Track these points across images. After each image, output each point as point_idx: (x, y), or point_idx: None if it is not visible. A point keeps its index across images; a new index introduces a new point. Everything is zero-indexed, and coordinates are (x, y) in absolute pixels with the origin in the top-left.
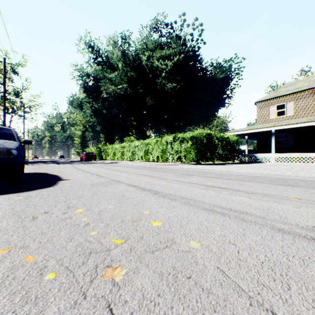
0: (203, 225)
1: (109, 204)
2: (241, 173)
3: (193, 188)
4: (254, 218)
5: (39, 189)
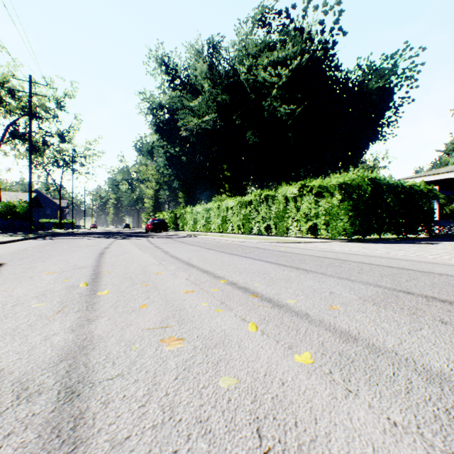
0: None
1: None
2: None
3: None
4: None
5: None
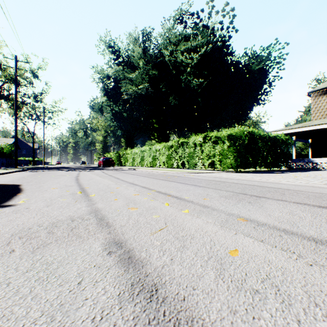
0: None
1: None
2: None
3: None
4: None
5: None
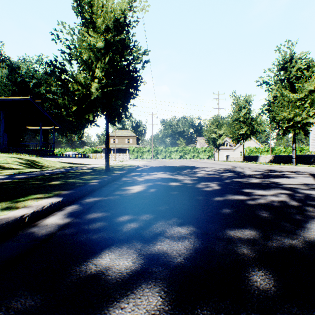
0: None
1: None
2: None
3: None
4: None
5: None
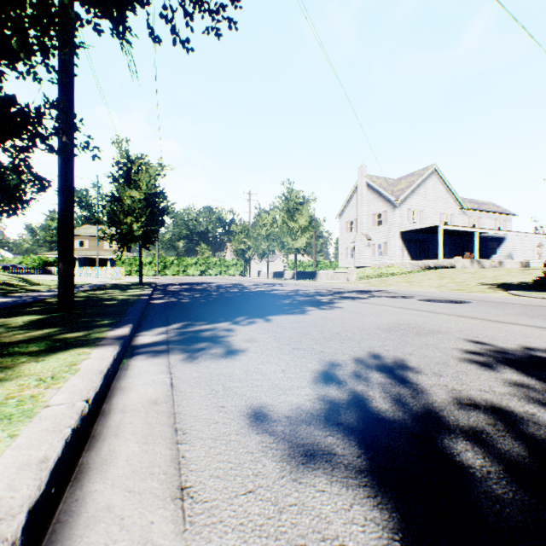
0: None
1: None
2: None
3: None
4: None
5: None
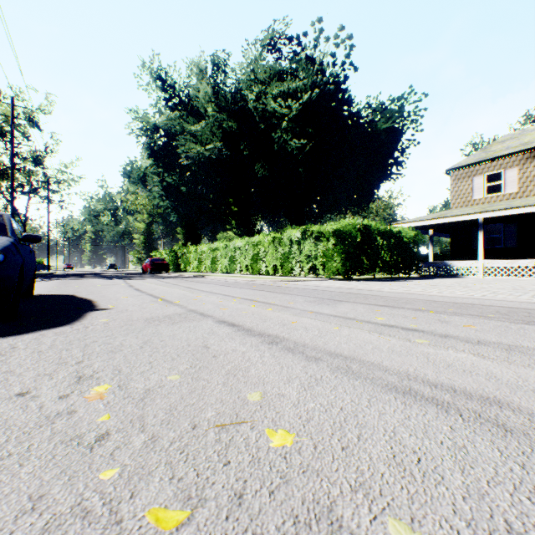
0: (403, 445)
1: (172, 369)
2: (433, 296)
3: (350, 329)
4: (528, 422)
5: (41, 330)
